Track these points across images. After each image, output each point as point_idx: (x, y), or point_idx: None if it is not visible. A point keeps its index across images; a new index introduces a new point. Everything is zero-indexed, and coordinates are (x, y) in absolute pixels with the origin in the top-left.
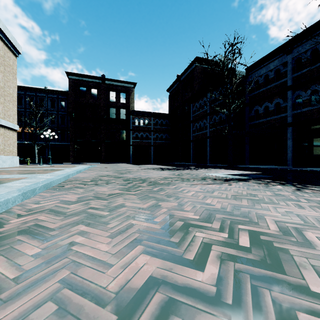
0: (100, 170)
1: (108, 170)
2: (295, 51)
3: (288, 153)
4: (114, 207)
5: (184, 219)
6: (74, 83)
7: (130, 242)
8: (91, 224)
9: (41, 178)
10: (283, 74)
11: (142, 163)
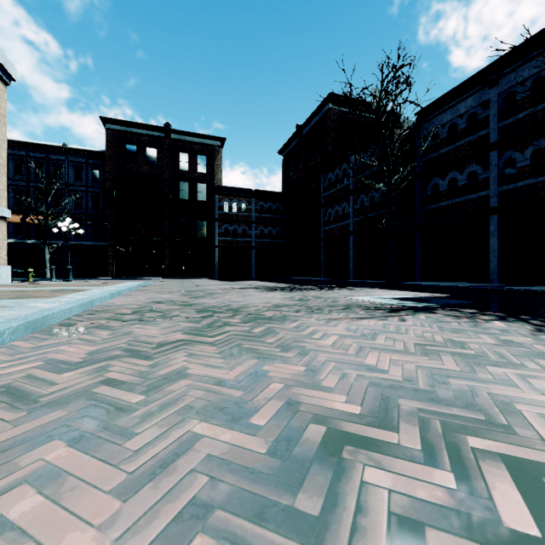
0: (159, 290)
1: (173, 290)
2: (504, 82)
3: (492, 261)
4: (162, 378)
5: (326, 415)
6: (116, 137)
7: (174, 518)
8: (86, 438)
9: (30, 308)
10: (482, 122)
11: (235, 278)
